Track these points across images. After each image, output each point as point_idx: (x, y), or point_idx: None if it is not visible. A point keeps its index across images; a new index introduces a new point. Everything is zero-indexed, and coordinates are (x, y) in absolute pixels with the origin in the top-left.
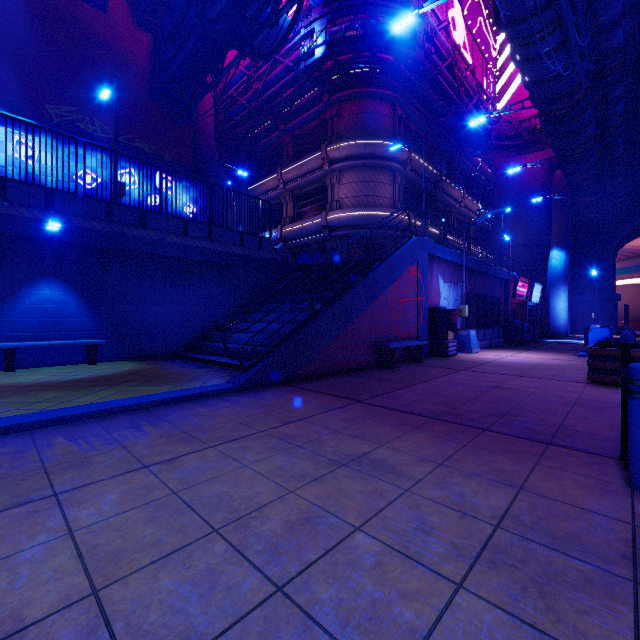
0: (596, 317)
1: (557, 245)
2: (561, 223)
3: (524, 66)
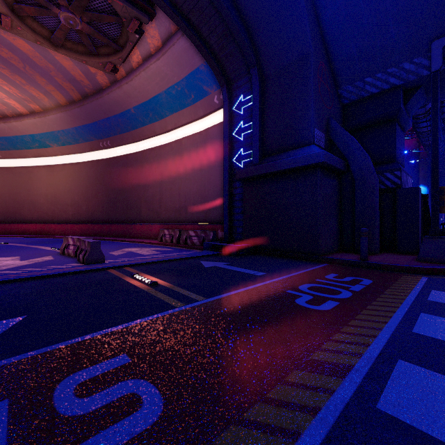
0: (443, 220)
1: (422, 184)
2: (424, 172)
3: (421, 138)
